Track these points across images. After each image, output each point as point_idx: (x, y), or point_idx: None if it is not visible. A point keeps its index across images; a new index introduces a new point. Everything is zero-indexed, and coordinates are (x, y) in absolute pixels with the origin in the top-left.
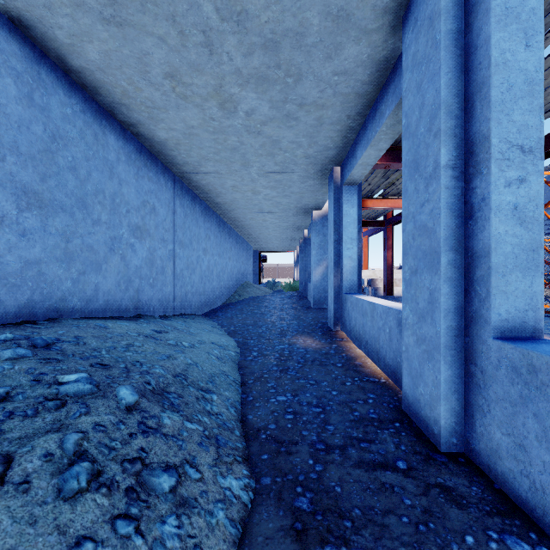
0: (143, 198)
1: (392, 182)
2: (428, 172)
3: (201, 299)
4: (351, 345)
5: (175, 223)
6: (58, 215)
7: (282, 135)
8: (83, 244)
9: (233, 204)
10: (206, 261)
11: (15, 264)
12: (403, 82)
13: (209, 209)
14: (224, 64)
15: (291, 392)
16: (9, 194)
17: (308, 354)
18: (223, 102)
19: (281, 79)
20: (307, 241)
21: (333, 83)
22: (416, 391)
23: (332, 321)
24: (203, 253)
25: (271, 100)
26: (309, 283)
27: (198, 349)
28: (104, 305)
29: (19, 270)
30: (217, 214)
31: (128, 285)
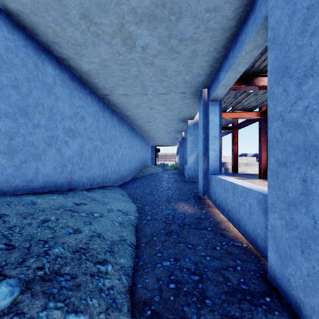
0: (75, 111)
1: (239, 101)
2: (301, 71)
3: (117, 176)
4: (215, 210)
5: (99, 127)
6: (1, 119)
7: (167, 65)
8: (25, 141)
9: (137, 116)
10: (121, 152)
11: None
12: (268, 2)
13: (123, 119)
14: (123, 4)
15: (174, 256)
16: None
17: (186, 218)
18: (125, 39)
19: (166, 17)
20: (184, 139)
21: (205, 20)
22: (285, 270)
23: (201, 192)
24: (118, 147)
25: (160, 36)
26: (185, 165)
27: (106, 217)
28: (43, 184)
29: None
30: (128, 123)
31: (63, 169)
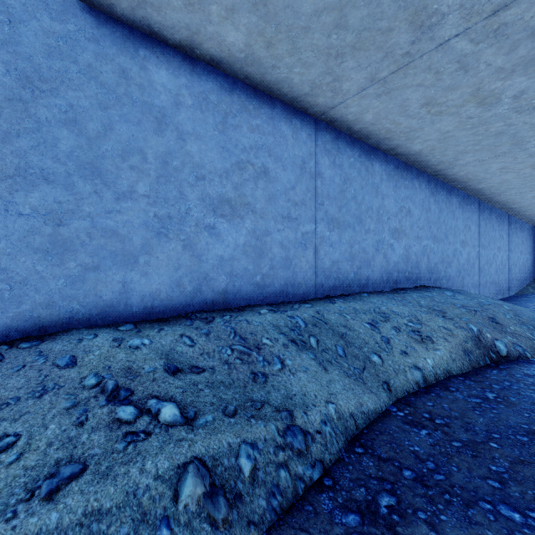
0: (465, 224)
1: None
2: None
3: (496, 287)
4: None
5: (479, 232)
6: (440, 243)
7: None
8: (446, 254)
9: (530, 206)
10: (499, 257)
11: (432, 265)
12: None
13: (501, 213)
14: None
15: None
16: (431, 239)
17: None
18: None
19: None
20: None
21: None
22: None
23: None
24: (497, 250)
25: None
26: None
27: None
28: (451, 284)
29: (433, 267)
30: (509, 214)
31: (459, 274)
